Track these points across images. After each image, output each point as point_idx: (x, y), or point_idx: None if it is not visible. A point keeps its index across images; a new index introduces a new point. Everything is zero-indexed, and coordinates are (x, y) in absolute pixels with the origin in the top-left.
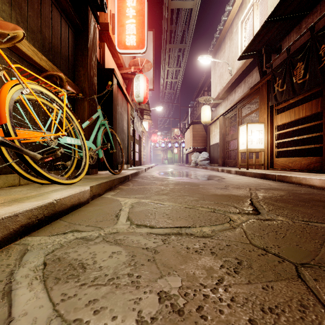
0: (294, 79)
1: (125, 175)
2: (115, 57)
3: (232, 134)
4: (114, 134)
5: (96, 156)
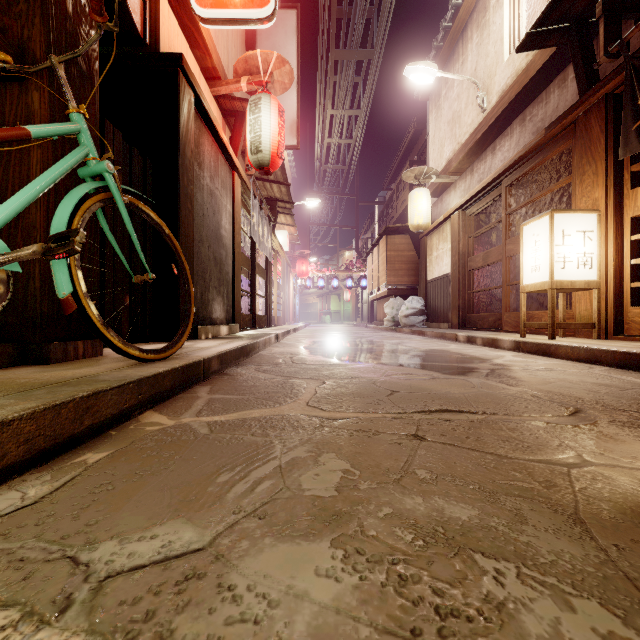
0: None
1: (188, 362)
2: (197, 46)
3: (487, 252)
4: (155, 222)
5: (6, 288)
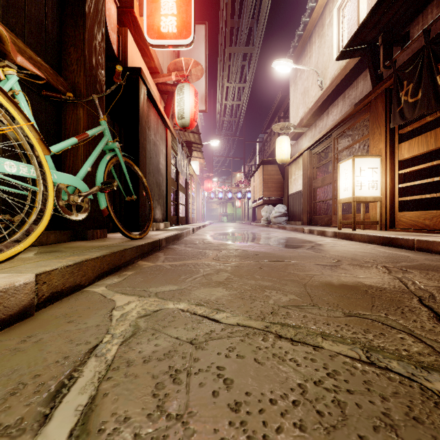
0: (439, 79)
1: (153, 240)
2: (146, 55)
3: (324, 177)
4: (135, 169)
5: (88, 205)
